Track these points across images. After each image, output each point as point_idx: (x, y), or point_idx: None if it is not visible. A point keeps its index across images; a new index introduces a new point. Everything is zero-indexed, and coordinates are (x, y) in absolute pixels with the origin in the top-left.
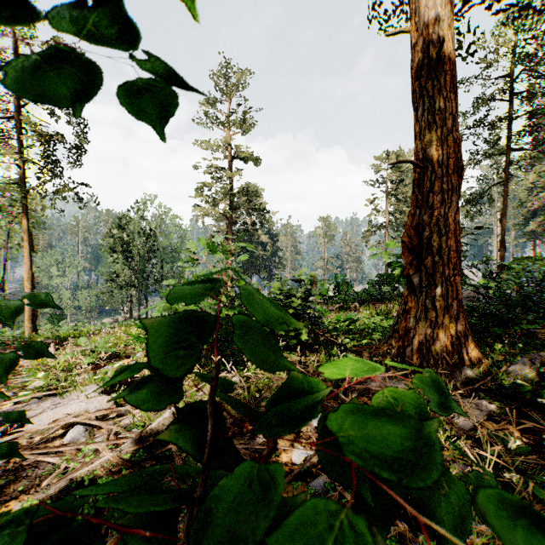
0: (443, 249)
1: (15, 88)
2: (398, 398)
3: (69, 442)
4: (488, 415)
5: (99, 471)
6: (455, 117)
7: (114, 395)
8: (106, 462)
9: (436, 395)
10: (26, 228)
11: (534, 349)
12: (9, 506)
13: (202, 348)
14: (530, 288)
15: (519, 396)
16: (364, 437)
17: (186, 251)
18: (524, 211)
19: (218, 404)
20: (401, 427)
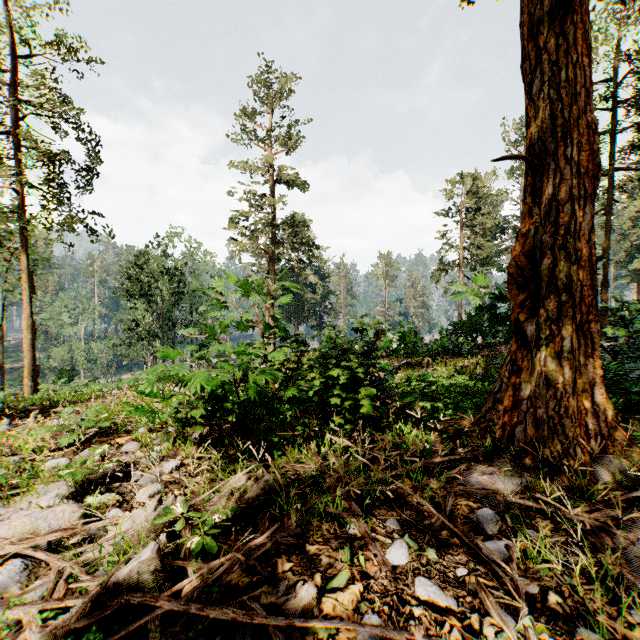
0: (574, 283)
1: None
2: None
3: None
4: None
5: None
6: (589, 91)
7: (90, 498)
8: None
9: None
10: (26, 266)
11: None
12: None
13: None
14: None
15: None
16: None
17: (208, 290)
18: (627, 246)
19: None
20: None
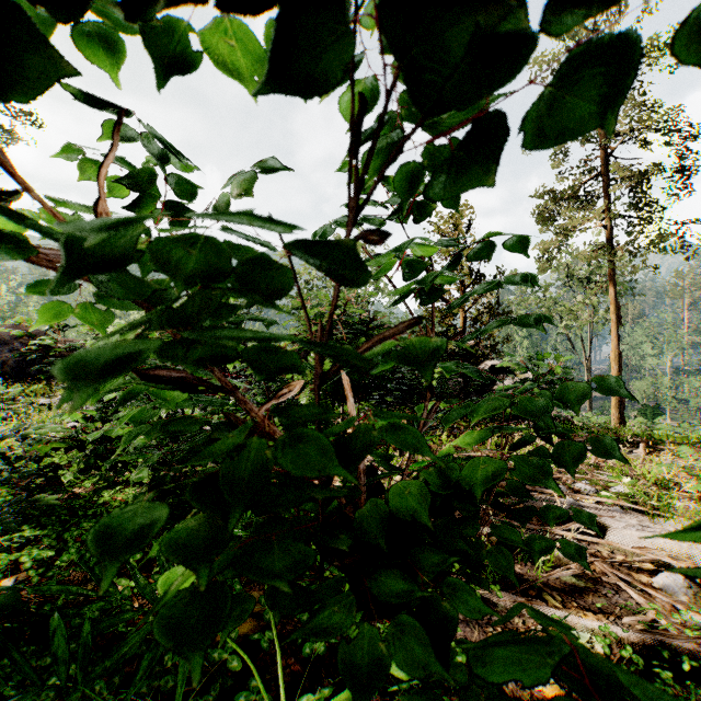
0: None
1: (552, 145)
2: None
3: (659, 587)
4: None
5: None
6: None
7: None
8: None
9: None
10: (612, 298)
11: None
12: (586, 615)
13: None
14: None
15: None
16: None
17: None
18: None
19: None
20: None
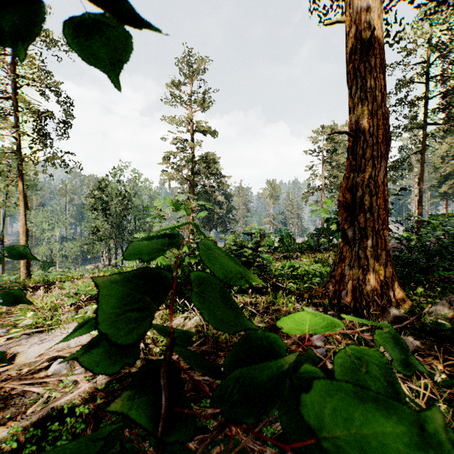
0: (373, 207)
1: None
2: (360, 356)
3: (52, 373)
4: (414, 350)
5: (77, 400)
6: (383, 94)
7: (92, 332)
8: (83, 392)
9: (396, 352)
10: (22, 190)
11: (450, 292)
12: None
13: (158, 309)
14: (446, 240)
15: (440, 333)
16: (353, 437)
17: (155, 209)
18: (438, 176)
19: (176, 363)
20: (395, 420)
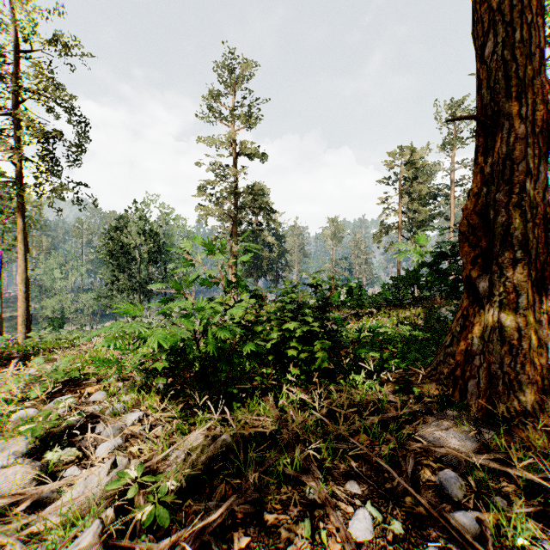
0: (529, 240)
1: None
2: None
3: None
4: None
5: None
6: (542, 51)
7: (50, 454)
8: None
9: None
10: (20, 228)
11: None
12: None
13: None
14: None
15: None
16: None
17: (173, 248)
18: None
19: None
20: None
